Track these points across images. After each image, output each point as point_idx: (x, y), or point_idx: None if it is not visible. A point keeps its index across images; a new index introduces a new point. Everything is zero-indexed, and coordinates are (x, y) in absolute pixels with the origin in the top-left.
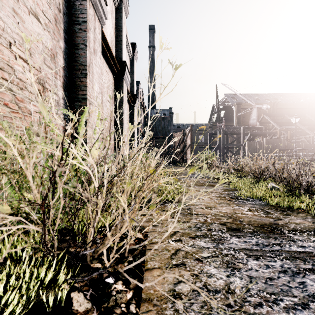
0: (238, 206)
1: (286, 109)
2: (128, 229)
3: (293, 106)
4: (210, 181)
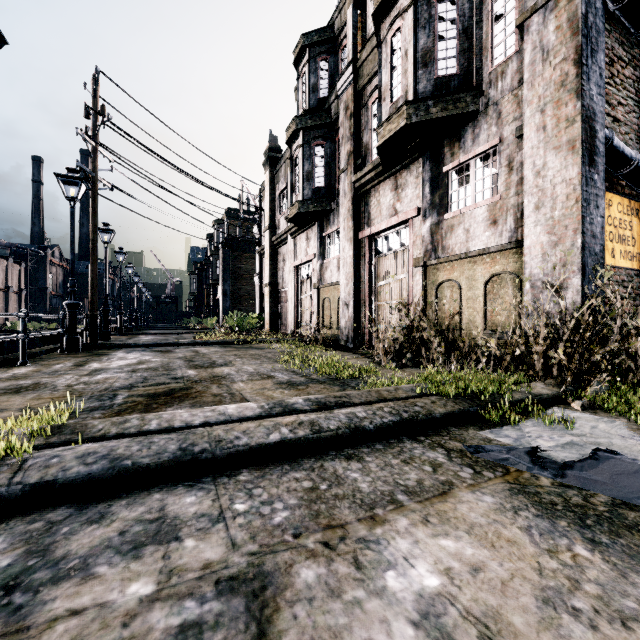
0: None
1: None
2: None
3: None
4: None
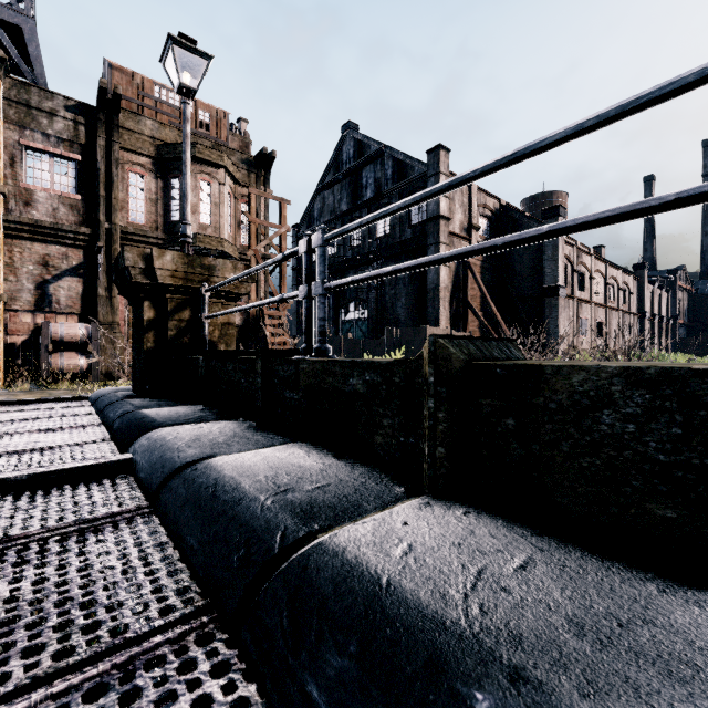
0: None
1: None
2: None
3: None
4: None
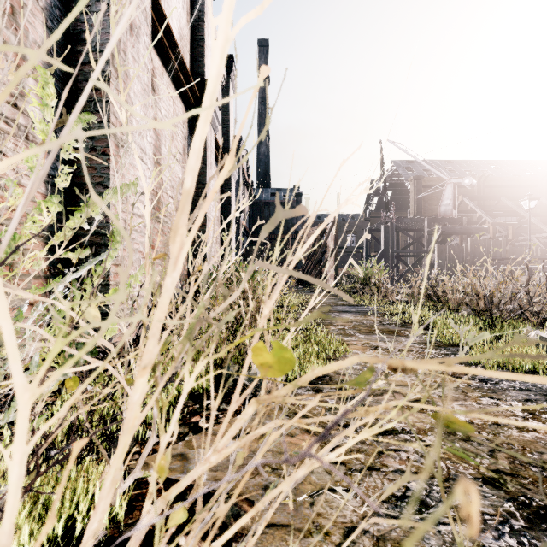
0: (490, 399)
1: (501, 188)
2: (175, 534)
3: (513, 182)
4: (385, 321)
